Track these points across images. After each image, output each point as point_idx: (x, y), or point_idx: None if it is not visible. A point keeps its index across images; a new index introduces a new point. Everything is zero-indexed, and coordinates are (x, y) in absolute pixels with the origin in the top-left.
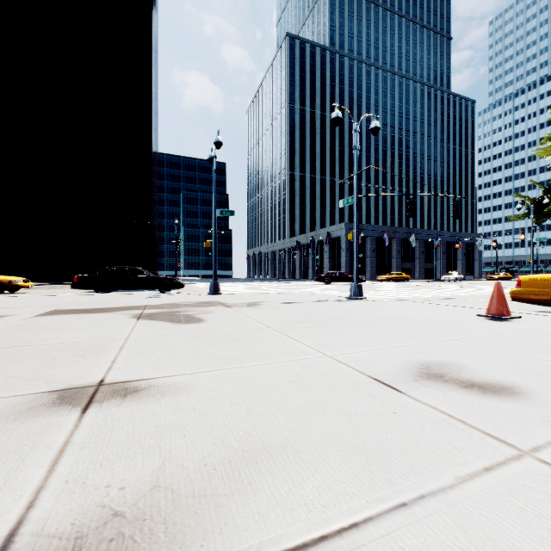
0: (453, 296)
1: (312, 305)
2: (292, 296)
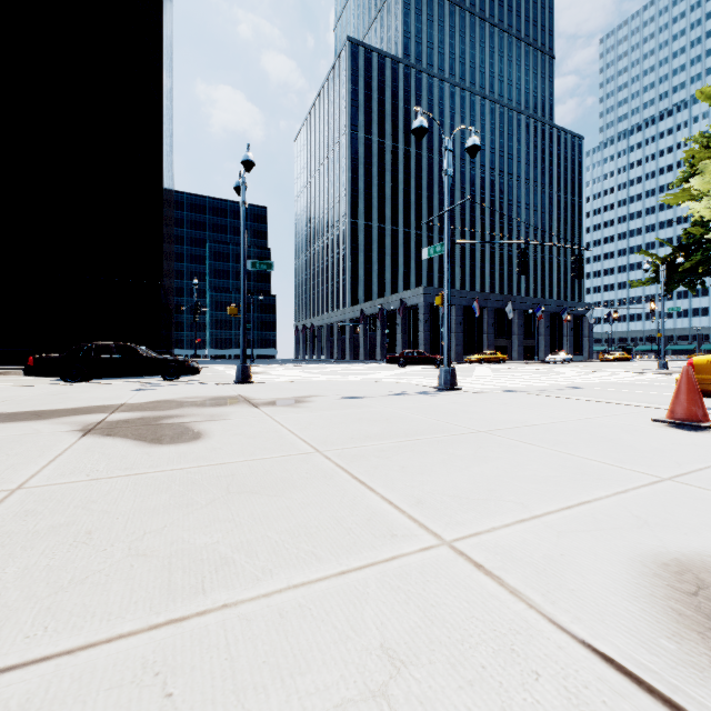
0: (576, 384)
1: (388, 401)
2: (355, 386)
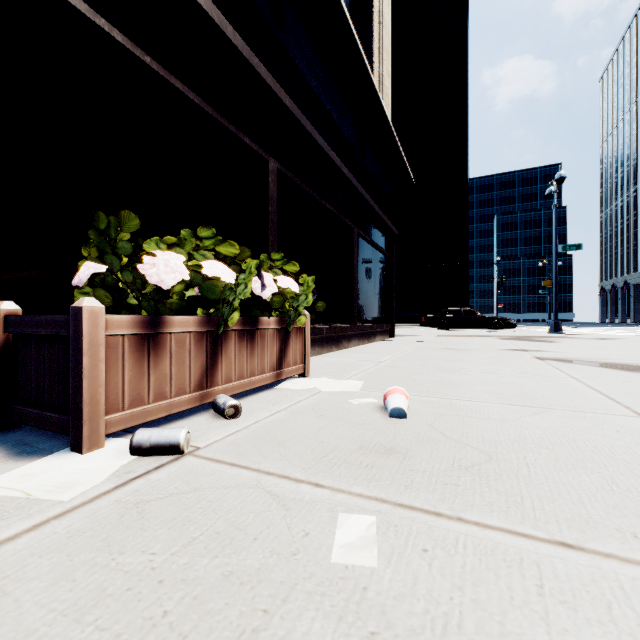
0: None
1: None
2: None
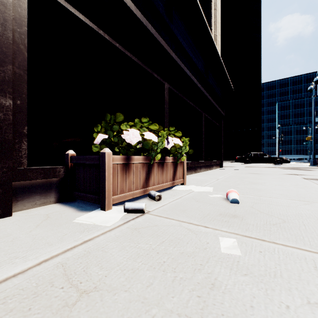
0: None
1: None
2: None
